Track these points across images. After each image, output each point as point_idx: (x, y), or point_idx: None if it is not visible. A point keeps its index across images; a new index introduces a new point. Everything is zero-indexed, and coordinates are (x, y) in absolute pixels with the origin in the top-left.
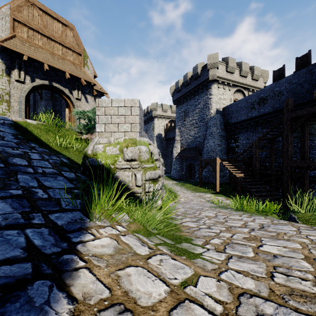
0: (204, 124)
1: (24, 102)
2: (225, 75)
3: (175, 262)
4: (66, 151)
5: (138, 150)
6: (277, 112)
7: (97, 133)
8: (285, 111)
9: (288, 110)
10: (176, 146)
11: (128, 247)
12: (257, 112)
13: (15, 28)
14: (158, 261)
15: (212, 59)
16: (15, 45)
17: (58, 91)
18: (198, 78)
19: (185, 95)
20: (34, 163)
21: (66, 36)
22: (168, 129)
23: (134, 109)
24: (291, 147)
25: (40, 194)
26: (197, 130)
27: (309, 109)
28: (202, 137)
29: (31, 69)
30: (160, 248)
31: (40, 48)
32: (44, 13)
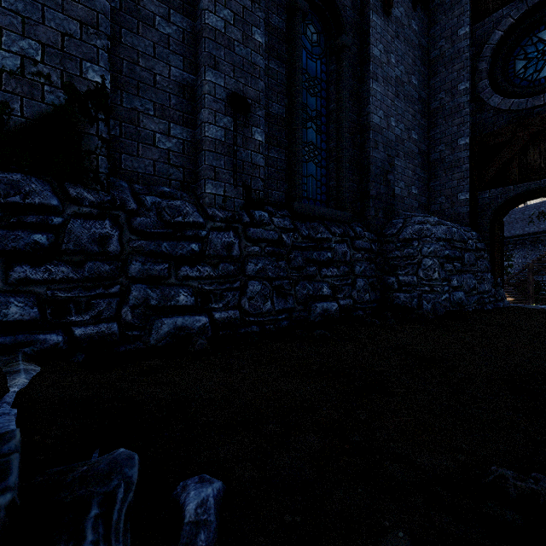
0: None
1: None
2: None
3: None
4: None
5: None
6: None
7: None
8: None
9: None
10: None
11: None
12: (537, 228)
13: None
14: None
15: None
16: None
17: None
18: None
19: None
20: None
21: None
22: None
23: None
24: None
25: None
26: None
27: None
28: None
29: None
30: None
31: None
32: None
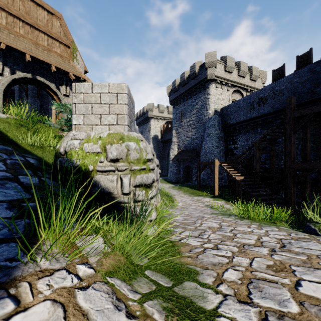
0: (201, 125)
1: (3, 97)
2: (224, 75)
3: None
4: (41, 151)
5: (125, 147)
6: (277, 113)
7: (74, 126)
8: (287, 111)
9: (291, 110)
10: (172, 148)
11: None
12: (257, 113)
13: None
14: None
15: (210, 58)
16: None
17: (43, 85)
18: (196, 78)
19: (183, 94)
20: None
21: (52, 26)
22: (164, 130)
23: (121, 97)
24: (294, 149)
25: None
26: (195, 131)
27: (313, 108)
28: (199, 138)
29: (11, 60)
30: (148, 310)
31: (21, 36)
32: None
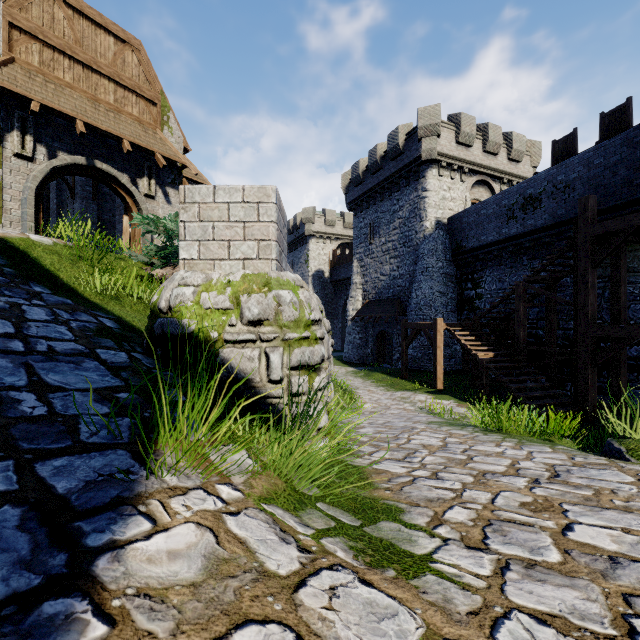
0: (410, 251)
1: (34, 202)
2: (455, 151)
3: (371, 595)
4: (117, 304)
5: (273, 300)
6: (561, 226)
7: (182, 261)
8: (580, 223)
9: (587, 221)
10: (353, 297)
11: (244, 552)
12: (521, 226)
13: (13, 44)
14: (324, 594)
15: (428, 118)
16: (13, 79)
17: (107, 178)
18: (399, 157)
19: (373, 190)
20: (32, 329)
21: (124, 64)
22: (336, 260)
23: (265, 209)
24: (593, 298)
25: (28, 405)
26: (397, 263)
27: (631, 219)
28: (406, 276)
29: (48, 132)
30: (328, 547)
31: (67, 87)
32: (76, 13)
